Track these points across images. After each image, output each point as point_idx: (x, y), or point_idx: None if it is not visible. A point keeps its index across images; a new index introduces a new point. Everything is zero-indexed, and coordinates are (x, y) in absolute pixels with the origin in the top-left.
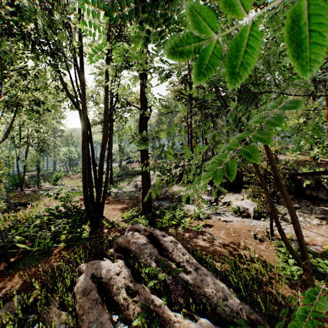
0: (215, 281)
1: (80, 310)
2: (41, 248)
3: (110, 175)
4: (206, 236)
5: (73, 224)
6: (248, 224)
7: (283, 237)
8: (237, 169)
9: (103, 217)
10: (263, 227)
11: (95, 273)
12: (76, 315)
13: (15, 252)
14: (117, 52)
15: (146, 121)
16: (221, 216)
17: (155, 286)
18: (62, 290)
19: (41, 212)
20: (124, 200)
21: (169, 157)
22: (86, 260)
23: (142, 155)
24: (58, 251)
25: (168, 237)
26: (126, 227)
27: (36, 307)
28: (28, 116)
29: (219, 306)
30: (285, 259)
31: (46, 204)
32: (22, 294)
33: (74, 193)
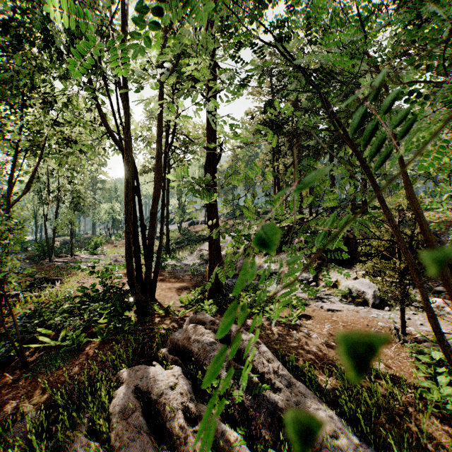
0: (318, 406)
1: (117, 441)
2: (69, 343)
3: (166, 241)
4: (303, 332)
5: (112, 310)
6: (366, 315)
7: (446, 352)
8: (347, 233)
9: (155, 300)
10: (388, 320)
11: (139, 384)
12: (111, 449)
13: (34, 347)
14: (158, 34)
15: (215, 165)
16: (324, 302)
17: (226, 408)
18: (94, 408)
19: (72, 292)
20: (185, 276)
21: (248, 214)
22: (129, 363)
23: (209, 213)
24: (91, 349)
25: (247, 333)
26: (187, 315)
27: (56, 431)
28: (56, 162)
29: (326, 447)
30: (428, 373)
31: (80, 281)
32: (38, 412)
33: (116, 266)
